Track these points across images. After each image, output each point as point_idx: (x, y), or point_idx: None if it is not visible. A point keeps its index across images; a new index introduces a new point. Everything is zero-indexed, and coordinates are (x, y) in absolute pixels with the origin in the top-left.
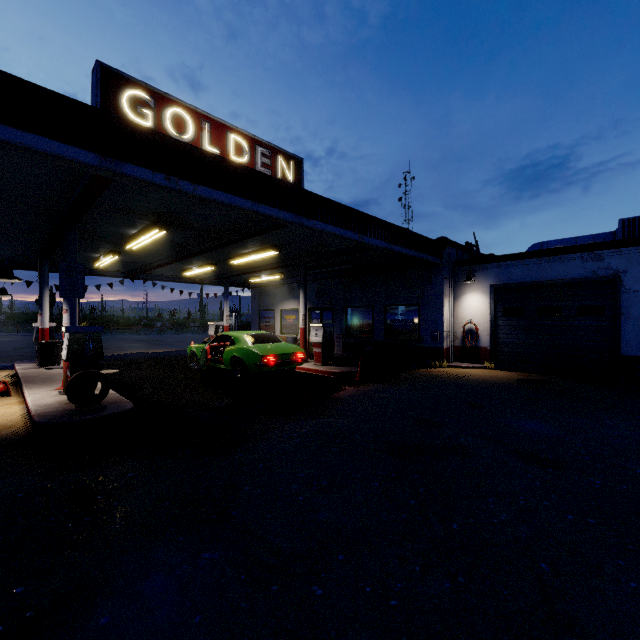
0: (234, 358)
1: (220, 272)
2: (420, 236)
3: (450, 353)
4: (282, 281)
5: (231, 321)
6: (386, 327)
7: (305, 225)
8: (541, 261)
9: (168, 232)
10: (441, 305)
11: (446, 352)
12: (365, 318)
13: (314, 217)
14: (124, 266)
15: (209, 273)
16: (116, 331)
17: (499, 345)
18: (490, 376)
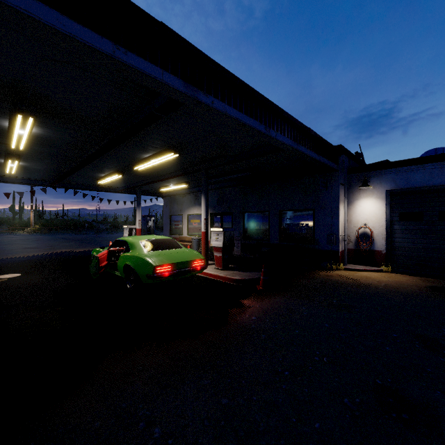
0: (127, 266)
1: (132, 181)
2: (322, 139)
3: (345, 256)
4: (188, 190)
5: (150, 224)
6: (281, 230)
7: (200, 100)
8: (444, 165)
9: (46, 125)
10: (337, 210)
11: (341, 255)
12: (261, 222)
13: (212, 93)
14: (41, 174)
15: (123, 182)
16: (63, 231)
17: (395, 249)
18: (395, 282)
